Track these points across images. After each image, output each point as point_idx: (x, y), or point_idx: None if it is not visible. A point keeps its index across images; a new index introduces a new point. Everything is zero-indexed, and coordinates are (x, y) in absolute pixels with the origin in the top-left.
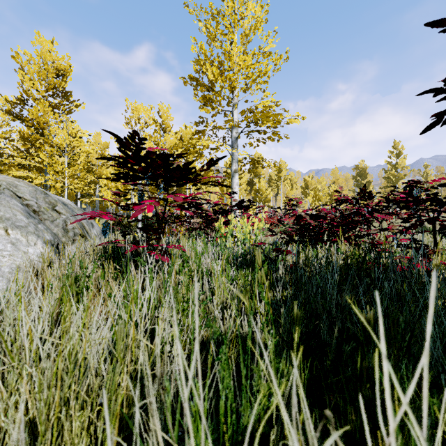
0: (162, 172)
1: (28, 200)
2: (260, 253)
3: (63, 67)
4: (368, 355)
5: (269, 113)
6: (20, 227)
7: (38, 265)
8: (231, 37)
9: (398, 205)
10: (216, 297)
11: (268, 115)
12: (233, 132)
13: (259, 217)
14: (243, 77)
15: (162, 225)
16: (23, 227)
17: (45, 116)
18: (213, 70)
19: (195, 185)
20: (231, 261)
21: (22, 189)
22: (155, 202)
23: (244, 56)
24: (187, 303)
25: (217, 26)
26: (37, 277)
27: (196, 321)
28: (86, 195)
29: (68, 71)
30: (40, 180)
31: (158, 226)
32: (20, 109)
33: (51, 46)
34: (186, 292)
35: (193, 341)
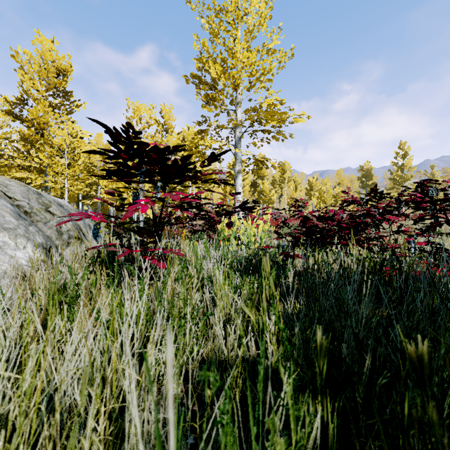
0: (159, 169)
1: (19, 200)
2: (269, 259)
3: (64, 67)
4: (413, 395)
5: (273, 112)
6: (8, 229)
7: (27, 270)
8: (234, 34)
9: (410, 206)
10: (218, 309)
11: (273, 114)
12: (237, 131)
13: (264, 218)
14: (247, 75)
15: (158, 227)
16: (11, 229)
17: (45, 116)
18: (216, 67)
19: (195, 182)
20: (235, 266)
21: (13, 189)
22: (150, 201)
23: (248, 53)
24: (184, 317)
25: (219, 23)
26: (24, 284)
27: (170, 418)
28: (87, 197)
29: (69, 71)
30: (39, 181)
31: (155, 228)
32: (20, 109)
33: (52, 45)
34: (183, 304)
35: (191, 361)
